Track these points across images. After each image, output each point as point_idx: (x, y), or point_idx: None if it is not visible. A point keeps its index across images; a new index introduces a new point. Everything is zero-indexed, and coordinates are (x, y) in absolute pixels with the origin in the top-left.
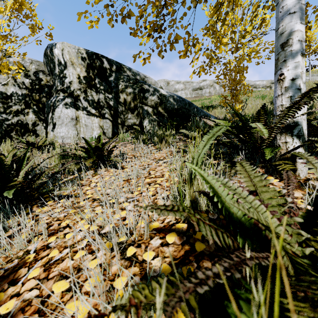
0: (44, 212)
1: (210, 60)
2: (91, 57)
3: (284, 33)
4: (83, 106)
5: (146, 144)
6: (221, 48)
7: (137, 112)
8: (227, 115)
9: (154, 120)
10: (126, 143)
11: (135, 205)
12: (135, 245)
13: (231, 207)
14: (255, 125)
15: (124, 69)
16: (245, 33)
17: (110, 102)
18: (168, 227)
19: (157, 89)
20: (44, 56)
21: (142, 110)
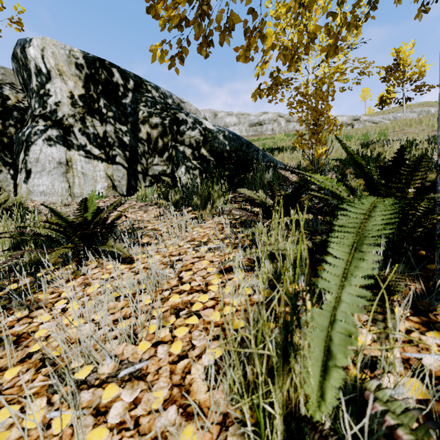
0: None
1: (289, 69)
2: (92, 65)
3: None
4: (79, 143)
5: (180, 207)
6: (309, 47)
7: (169, 155)
8: (301, 162)
9: (194, 168)
10: (149, 205)
11: None
12: None
13: None
14: None
15: (148, 87)
16: (353, 19)
17: (124, 138)
18: None
19: (199, 120)
20: (13, 59)
21: (175, 152)
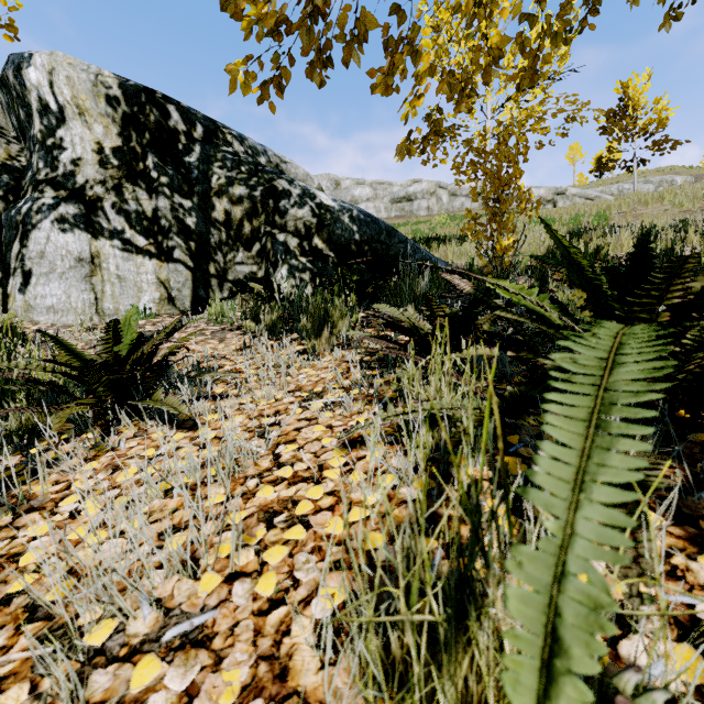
0: None
1: (457, 108)
2: (133, 99)
3: None
4: (113, 227)
5: (279, 334)
6: (490, 72)
7: (261, 247)
8: (475, 260)
9: (302, 270)
10: (227, 330)
11: None
12: None
13: None
14: None
15: (227, 137)
16: (563, 27)
17: (187, 219)
18: None
19: (310, 192)
20: (1, 87)
21: (272, 243)
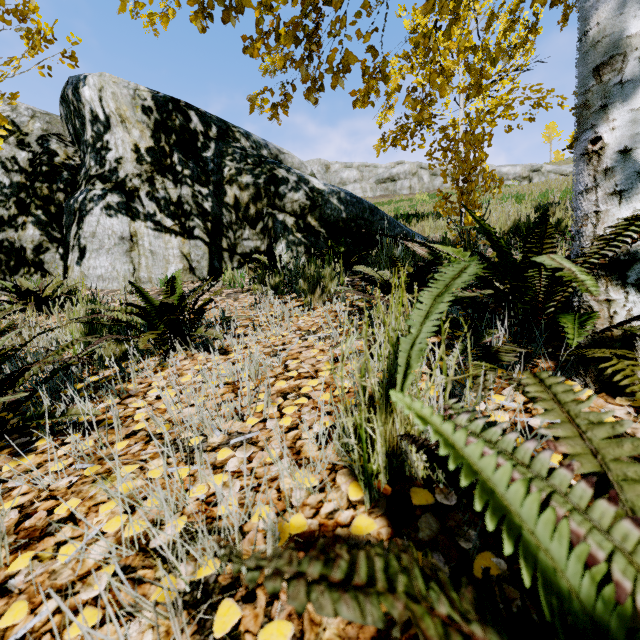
0: (23, 471)
1: (420, 115)
2: (163, 108)
3: (604, 41)
4: (147, 212)
5: (280, 294)
6: (444, 87)
7: (263, 226)
8: (448, 234)
9: (298, 244)
10: (239, 292)
11: (219, 549)
12: (241, 592)
13: (559, 570)
14: (553, 264)
15: (236, 134)
16: (498, 53)
17: (205, 204)
18: (331, 530)
19: (304, 178)
20: (62, 102)
21: (273, 221)
